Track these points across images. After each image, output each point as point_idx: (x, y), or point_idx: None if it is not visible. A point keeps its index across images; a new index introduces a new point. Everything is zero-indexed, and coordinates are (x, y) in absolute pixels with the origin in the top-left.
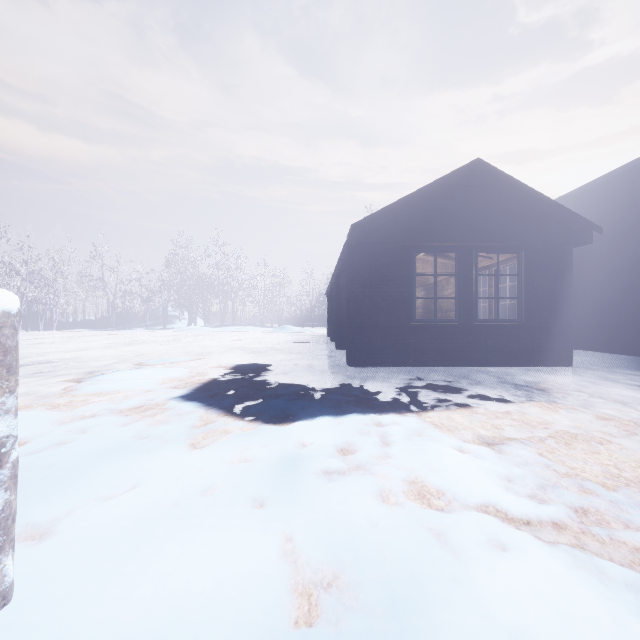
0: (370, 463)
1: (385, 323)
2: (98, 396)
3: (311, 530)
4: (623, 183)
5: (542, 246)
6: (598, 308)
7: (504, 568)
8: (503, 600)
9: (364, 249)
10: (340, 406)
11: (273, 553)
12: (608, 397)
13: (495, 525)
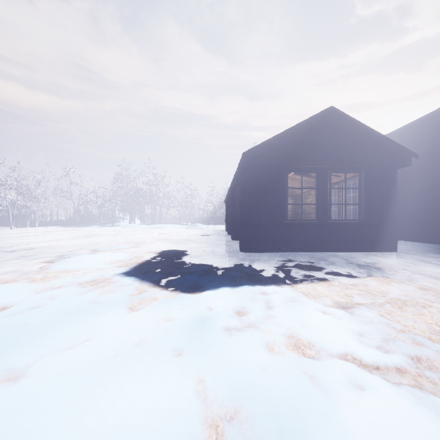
0: (259, 322)
1: (266, 221)
2: (64, 273)
3: (217, 374)
4: (432, 124)
5: (376, 168)
6: (414, 211)
7: (364, 405)
8: (366, 432)
9: (251, 170)
10: (236, 280)
11: (189, 392)
12: (425, 273)
13: (354, 370)
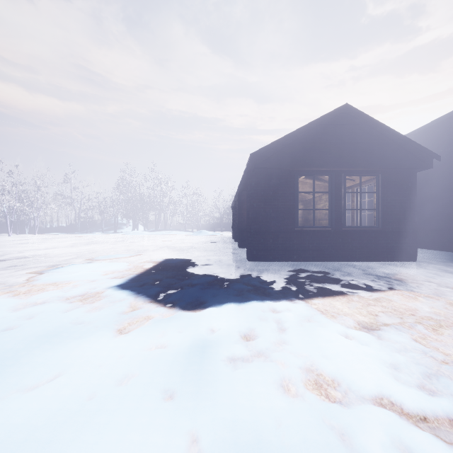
0: (270, 350)
1: (276, 228)
2: (53, 285)
3: (216, 433)
4: (451, 124)
5: (394, 170)
6: (432, 217)
7: None
8: None
9: (260, 173)
10: (242, 294)
11: None
12: (452, 286)
13: (395, 424)
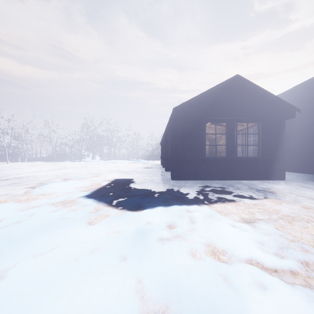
0: (184, 234)
1: (190, 158)
2: (42, 196)
3: (152, 277)
4: (309, 88)
5: (270, 119)
6: (296, 151)
7: (267, 303)
8: None
9: (179, 120)
10: (167, 201)
11: (130, 291)
12: (306, 196)
13: (258, 273)
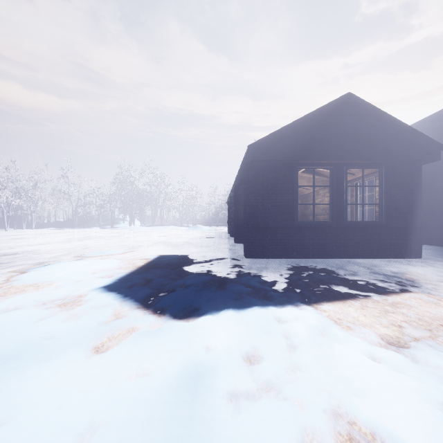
0: (280, 380)
1: (274, 224)
2: (33, 287)
3: None
4: None
5: (398, 163)
6: (433, 212)
7: None
8: None
9: (258, 165)
10: (241, 298)
11: None
12: None
13: None
